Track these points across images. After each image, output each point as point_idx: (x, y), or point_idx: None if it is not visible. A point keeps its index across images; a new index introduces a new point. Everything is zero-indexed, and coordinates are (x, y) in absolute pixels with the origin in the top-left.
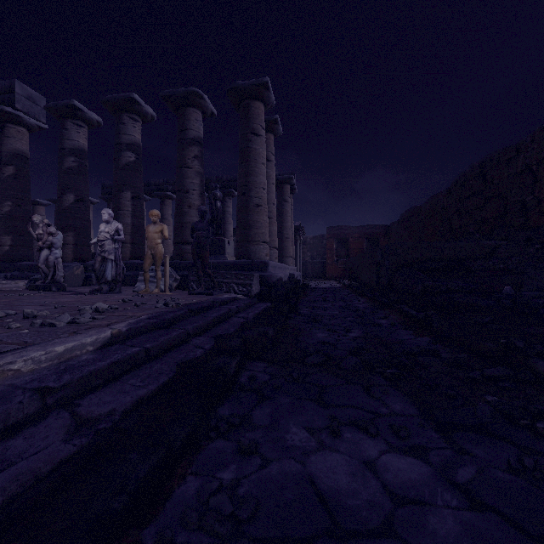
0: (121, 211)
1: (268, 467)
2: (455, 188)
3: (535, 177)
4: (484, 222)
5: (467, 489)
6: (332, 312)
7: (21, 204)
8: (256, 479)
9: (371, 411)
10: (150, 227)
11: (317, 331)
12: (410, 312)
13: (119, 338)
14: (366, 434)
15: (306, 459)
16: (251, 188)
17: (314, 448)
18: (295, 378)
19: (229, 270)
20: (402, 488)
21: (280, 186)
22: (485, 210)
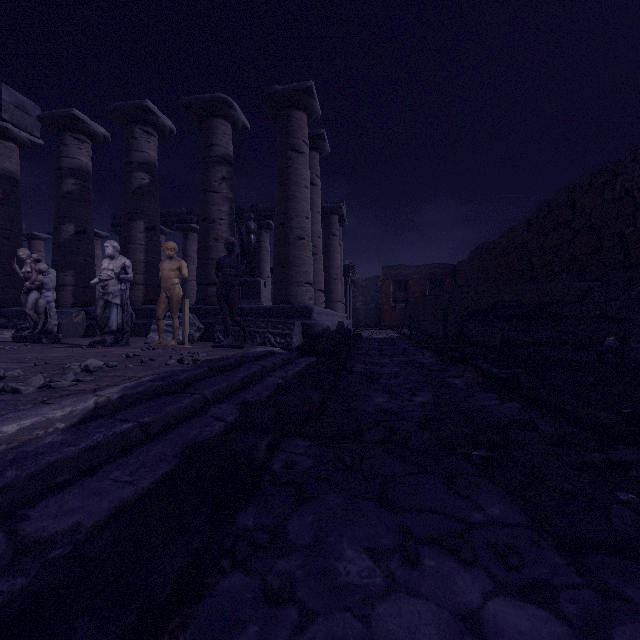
0: (132, 245)
1: (309, 630)
2: (536, 219)
3: (636, 204)
4: (572, 259)
5: None
6: (392, 369)
7: (10, 236)
8: None
9: (460, 519)
10: (165, 263)
11: (374, 394)
12: (489, 369)
13: (107, 409)
14: (457, 560)
15: (369, 611)
16: (291, 217)
17: (382, 588)
18: (348, 464)
19: (265, 317)
20: None
21: (327, 217)
22: (574, 245)
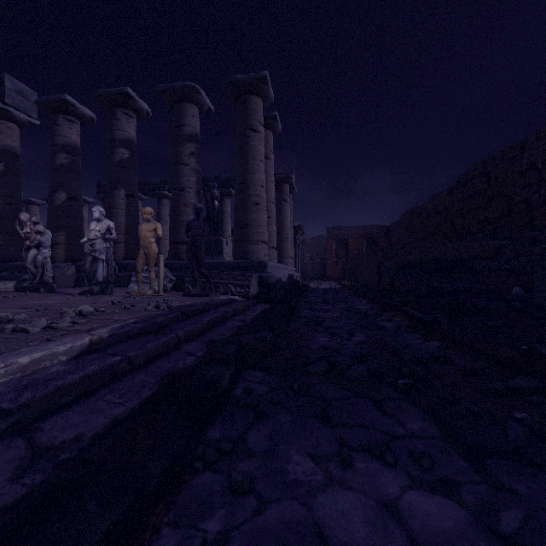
0: (114, 209)
1: (265, 513)
2: (457, 187)
3: (540, 175)
4: (487, 221)
5: (515, 543)
6: (334, 314)
7: (11, 202)
8: (249, 531)
9: (385, 432)
10: (143, 225)
11: (318, 334)
12: (415, 314)
13: (99, 346)
14: (382, 463)
15: (312, 500)
16: (249, 186)
17: (322, 483)
18: (296, 390)
19: (227, 271)
20: (434, 542)
21: (279, 185)
22: (489, 209)
